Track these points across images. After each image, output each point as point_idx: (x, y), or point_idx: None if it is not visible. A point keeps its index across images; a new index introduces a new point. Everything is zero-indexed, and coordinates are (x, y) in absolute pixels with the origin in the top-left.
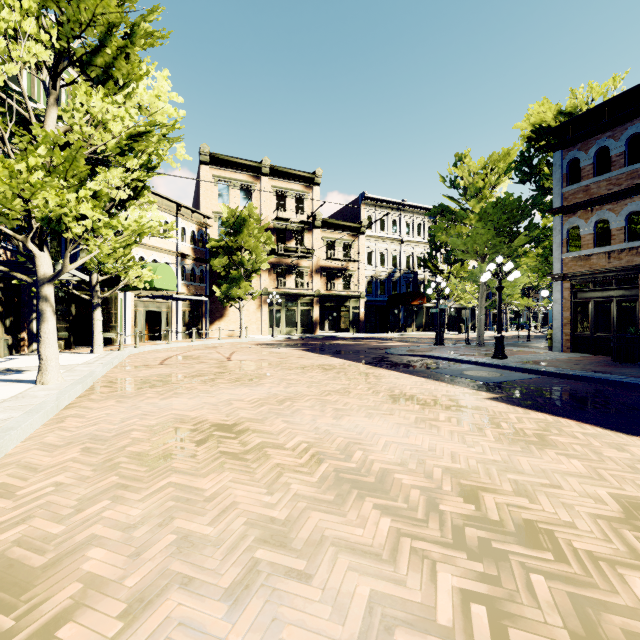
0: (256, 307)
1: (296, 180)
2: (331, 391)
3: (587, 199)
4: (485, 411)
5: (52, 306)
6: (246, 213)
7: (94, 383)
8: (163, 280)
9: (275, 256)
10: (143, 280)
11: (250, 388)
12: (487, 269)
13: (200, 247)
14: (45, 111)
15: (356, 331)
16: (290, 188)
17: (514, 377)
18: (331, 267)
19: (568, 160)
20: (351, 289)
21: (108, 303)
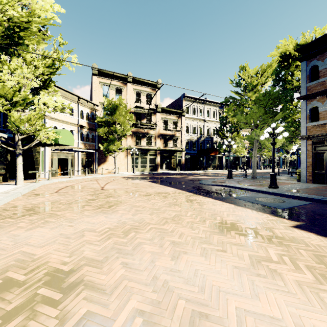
0: (124, 156)
1: (147, 86)
2: (168, 218)
3: (324, 89)
4: (305, 244)
5: None
6: (117, 102)
7: None
8: (65, 139)
9: (135, 128)
10: (50, 139)
11: (106, 215)
12: (265, 131)
13: (92, 122)
14: None
15: (180, 169)
16: (143, 90)
17: (294, 203)
18: (166, 134)
19: (310, 66)
20: (177, 146)
21: (33, 153)
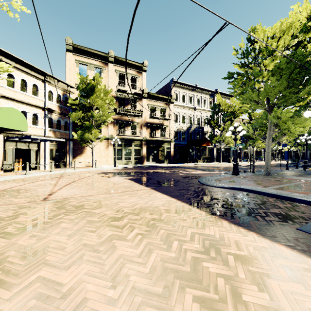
0: (105, 147)
1: (131, 67)
2: None
3: None
4: None
5: None
6: (94, 81)
7: None
8: (9, 121)
9: (117, 115)
10: None
11: None
12: None
13: (65, 106)
14: None
15: (168, 162)
16: (127, 72)
17: None
18: (153, 123)
19: None
20: (165, 136)
21: None
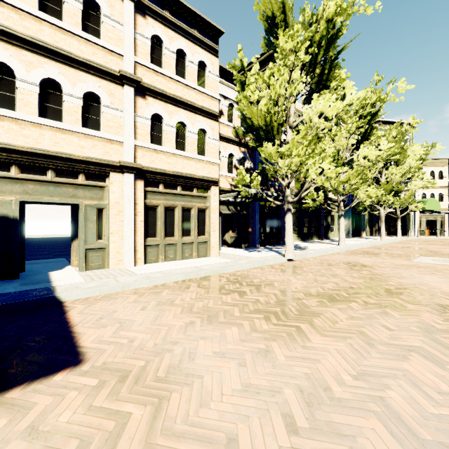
0: None
1: None
2: None
3: None
4: None
5: (383, 221)
6: None
7: (394, 242)
8: (430, 206)
9: None
10: (419, 207)
11: (443, 246)
12: None
13: None
14: (382, 173)
15: None
16: None
17: None
18: None
19: None
20: None
21: (405, 217)
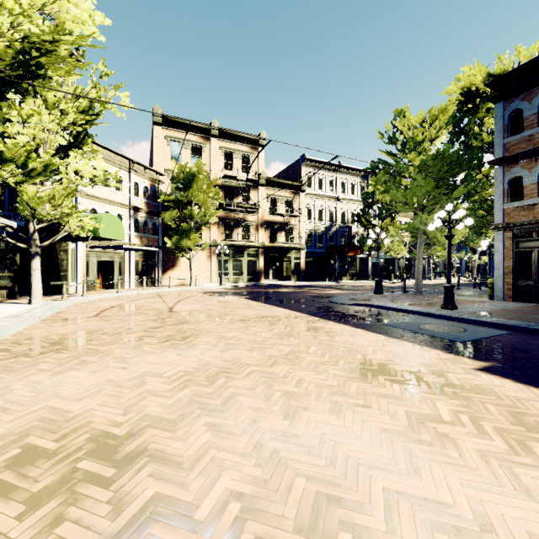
0: (206, 257)
1: (243, 142)
2: (278, 357)
3: (531, 148)
4: (495, 397)
5: None
6: (195, 169)
7: None
8: (109, 230)
9: (223, 211)
10: (86, 229)
11: (179, 352)
12: (435, 217)
13: (153, 201)
14: None
15: (297, 279)
16: (237, 149)
17: (482, 333)
18: (274, 221)
19: (510, 111)
20: (293, 241)
21: (58, 253)
